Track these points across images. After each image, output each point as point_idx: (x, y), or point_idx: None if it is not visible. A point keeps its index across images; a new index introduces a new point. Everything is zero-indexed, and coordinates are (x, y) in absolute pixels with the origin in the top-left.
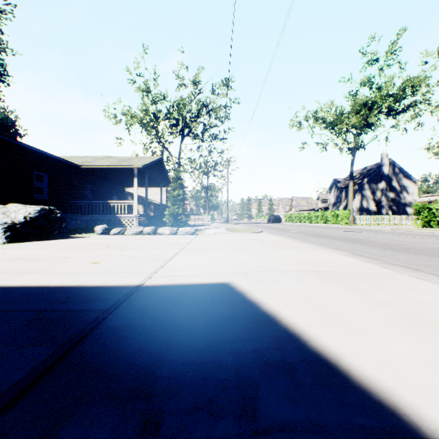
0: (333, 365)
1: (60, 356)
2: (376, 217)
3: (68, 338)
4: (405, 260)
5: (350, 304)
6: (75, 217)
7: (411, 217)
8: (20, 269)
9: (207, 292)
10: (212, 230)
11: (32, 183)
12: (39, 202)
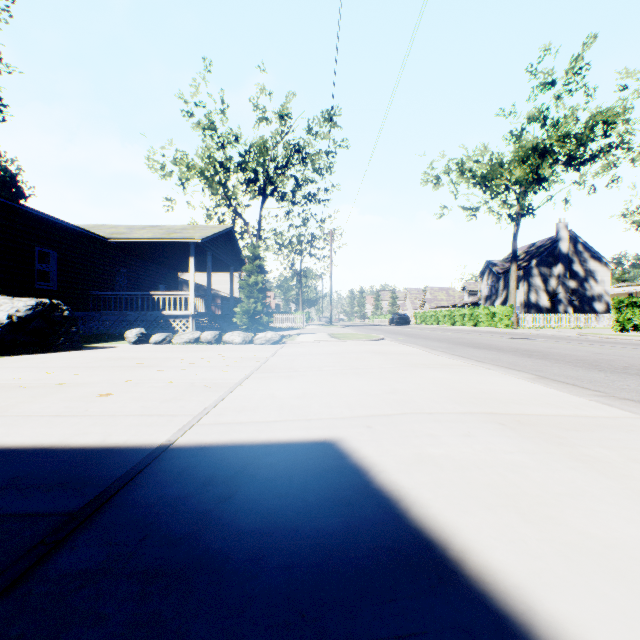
0: None
1: None
2: (551, 316)
3: None
4: (635, 389)
5: (600, 504)
6: (99, 317)
7: (602, 316)
8: None
9: (293, 465)
10: (307, 337)
11: (32, 264)
12: (43, 294)
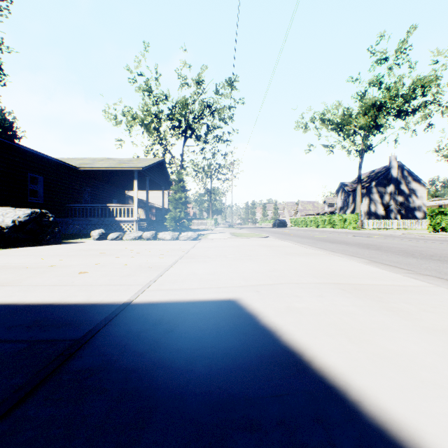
0: None
1: None
2: (385, 221)
3: (11, 391)
4: (434, 269)
5: (397, 333)
6: (72, 222)
7: (421, 221)
8: None
9: (210, 313)
10: (215, 235)
11: (26, 185)
12: (33, 206)
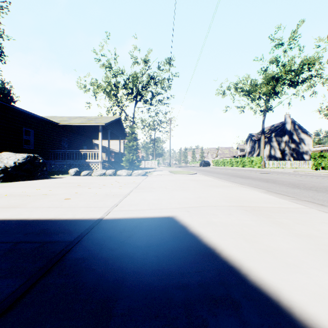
0: (275, 301)
1: (25, 289)
2: (281, 162)
3: (36, 270)
4: (311, 196)
5: (277, 237)
6: (54, 162)
7: (308, 162)
8: (7, 204)
9: (156, 225)
10: (158, 172)
11: (22, 136)
12: (27, 151)
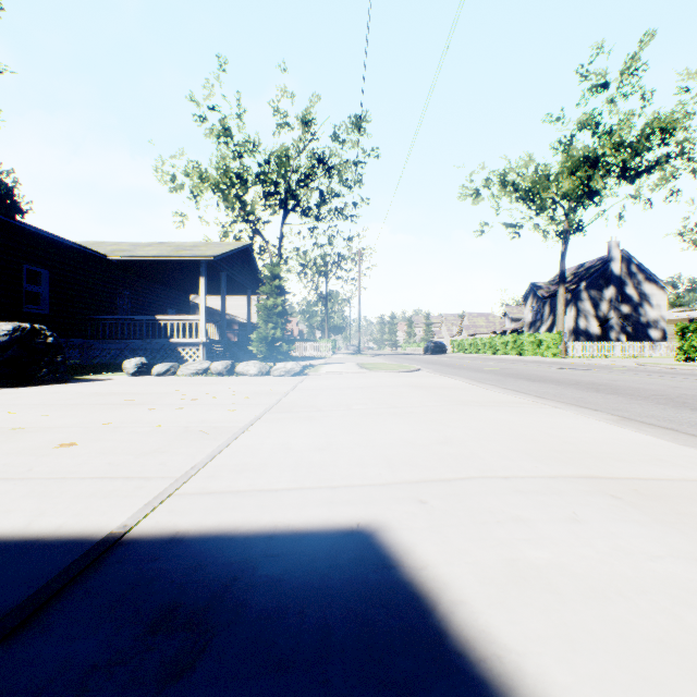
0: None
1: None
2: (602, 344)
3: None
4: None
5: None
6: (99, 345)
7: (659, 344)
8: None
9: (307, 582)
10: (333, 367)
11: (20, 285)
12: (33, 318)
